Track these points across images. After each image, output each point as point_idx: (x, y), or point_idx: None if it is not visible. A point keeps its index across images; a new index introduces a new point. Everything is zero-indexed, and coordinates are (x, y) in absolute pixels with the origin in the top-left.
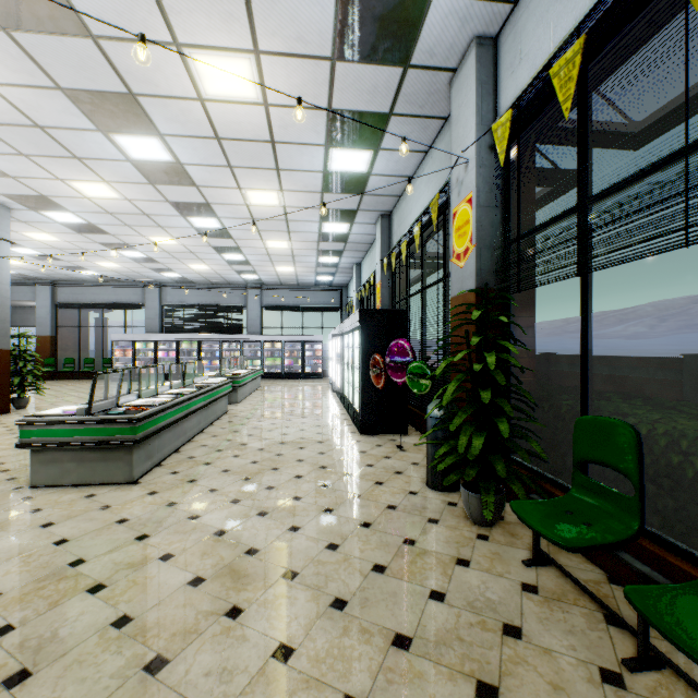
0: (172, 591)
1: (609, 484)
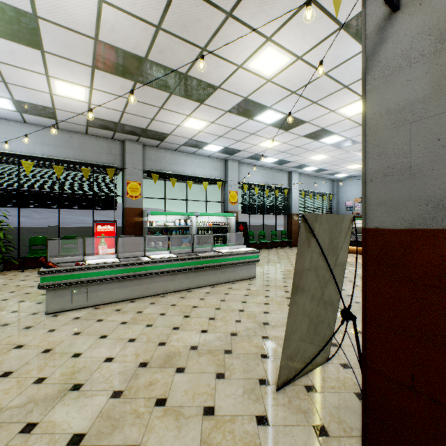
0: (1, 291)
1: (24, 253)
